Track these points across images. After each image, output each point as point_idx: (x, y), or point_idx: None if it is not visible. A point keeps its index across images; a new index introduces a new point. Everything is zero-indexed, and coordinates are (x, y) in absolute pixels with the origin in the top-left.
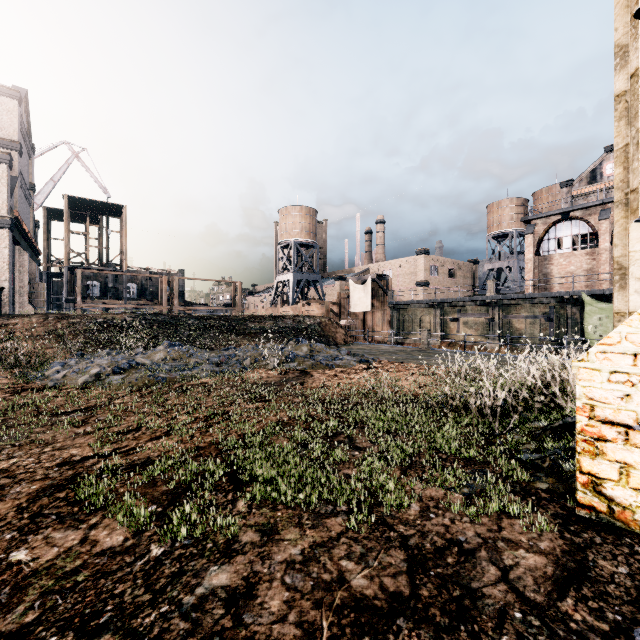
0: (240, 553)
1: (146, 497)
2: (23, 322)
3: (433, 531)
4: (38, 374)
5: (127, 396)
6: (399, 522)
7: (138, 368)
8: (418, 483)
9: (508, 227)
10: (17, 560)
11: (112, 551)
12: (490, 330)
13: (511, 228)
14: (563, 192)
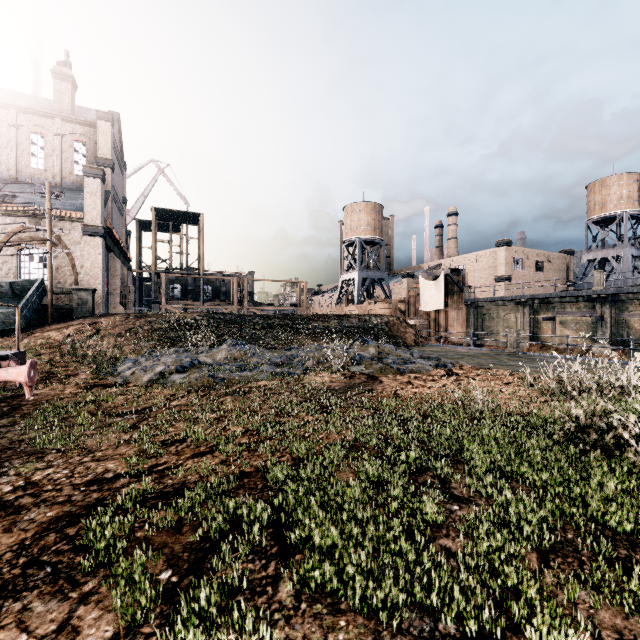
0: None
1: (163, 551)
2: (108, 321)
3: None
4: (112, 370)
5: (184, 397)
6: None
7: (200, 367)
8: (581, 591)
9: (615, 209)
10: None
11: None
12: (597, 331)
13: (619, 210)
14: None
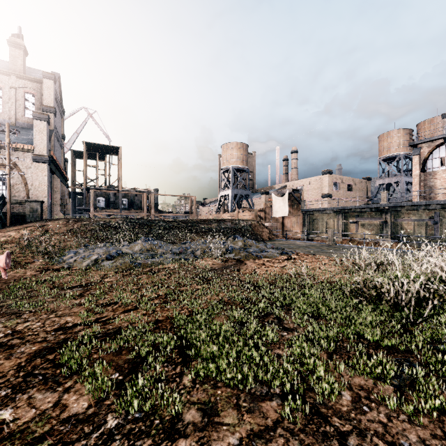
0: (182, 436)
1: (112, 364)
2: (54, 224)
3: (371, 429)
4: (59, 259)
5: (113, 276)
6: (333, 413)
7: (123, 256)
8: (346, 369)
9: (396, 151)
10: (2, 419)
11: (76, 418)
12: (383, 230)
13: (398, 152)
14: (444, 121)
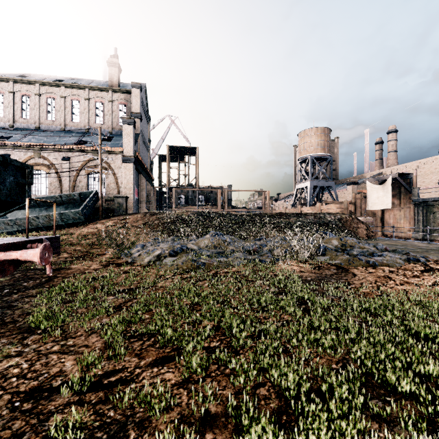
0: None
1: None
2: (133, 217)
3: None
4: (127, 252)
5: (170, 279)
6: None
7: (187, 252)
8: None
9: None
10: None
11: None
12: None
13: None
14: None
